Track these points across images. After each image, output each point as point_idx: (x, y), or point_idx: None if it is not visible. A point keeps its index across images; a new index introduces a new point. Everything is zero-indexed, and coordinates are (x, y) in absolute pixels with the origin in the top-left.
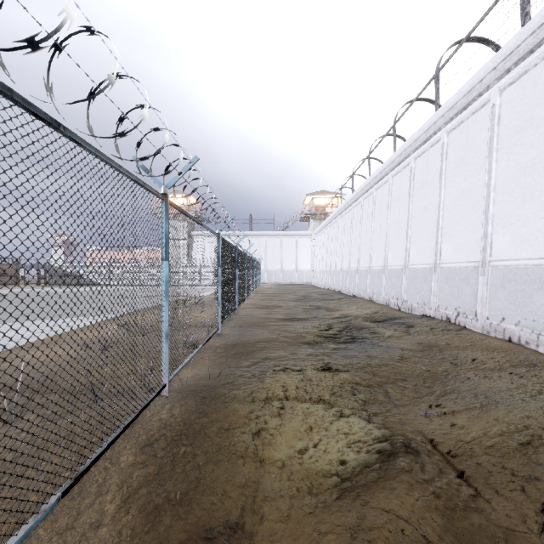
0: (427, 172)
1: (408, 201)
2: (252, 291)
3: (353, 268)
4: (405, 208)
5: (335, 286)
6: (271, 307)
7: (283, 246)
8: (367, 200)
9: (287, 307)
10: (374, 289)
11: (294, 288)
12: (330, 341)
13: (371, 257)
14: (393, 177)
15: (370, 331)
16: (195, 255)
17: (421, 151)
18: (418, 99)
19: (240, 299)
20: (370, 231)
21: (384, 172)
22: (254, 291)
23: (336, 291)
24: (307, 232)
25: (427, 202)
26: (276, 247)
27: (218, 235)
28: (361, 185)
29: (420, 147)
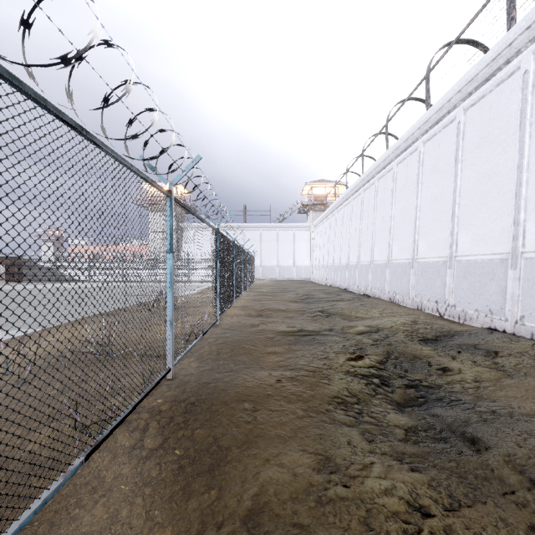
0: (489, 124)
1: (454, 168)
2: (244, 290)
3: (364, 262)
4: (447, 180)
5: (339, 282)
6: (267, 312)
7: (280, 240)
8: (384, 179)
9: (289, 312)
10: (396, 288)
11: (292, 285)
12: (377, 392)
13: (391, 248)
14: (425, 143)
15: (431, 362)
16: (185, 249)
17: (477, 96)
18: (459, 41)
19: (226, 303)
20: (388, 216)
21: (412, 138)
22: (247, 289)
23: (341, 288)
24: (305, 224)
25: (492, 165)
26: (272, 240)
27: (168, 194)
28: (376, 162)
29: (476, 91)
